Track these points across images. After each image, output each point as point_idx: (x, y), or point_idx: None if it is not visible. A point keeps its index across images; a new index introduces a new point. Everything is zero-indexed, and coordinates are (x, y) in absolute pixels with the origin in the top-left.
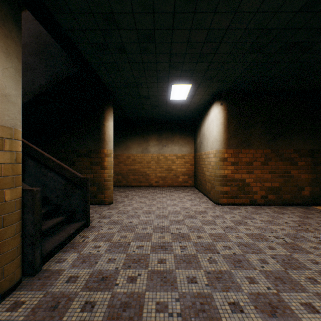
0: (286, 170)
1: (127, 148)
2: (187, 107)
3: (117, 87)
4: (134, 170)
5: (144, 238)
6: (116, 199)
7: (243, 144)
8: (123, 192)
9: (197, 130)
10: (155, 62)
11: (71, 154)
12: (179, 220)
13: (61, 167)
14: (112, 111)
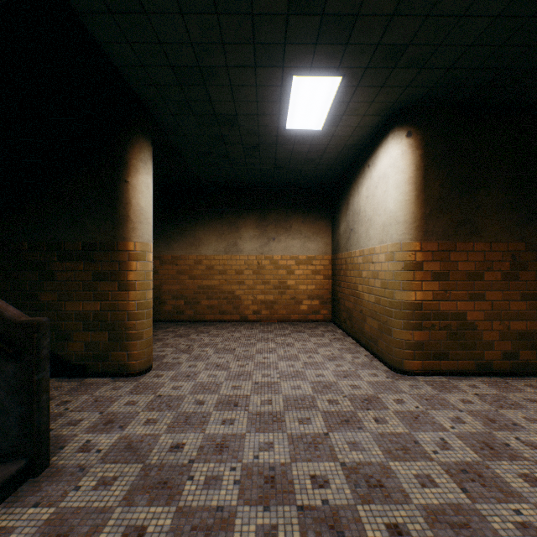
0: None
1: (195, 244)
2: (322, 152)
3: (155, 85)
4: (209, 289)
5: None
6: (162, 358)
7: (459, 230)
8: (184, 338)
9: (340, 206)
10: None
11: (46, 254)
12: (315, 436)
13: None
14: (148, 150)
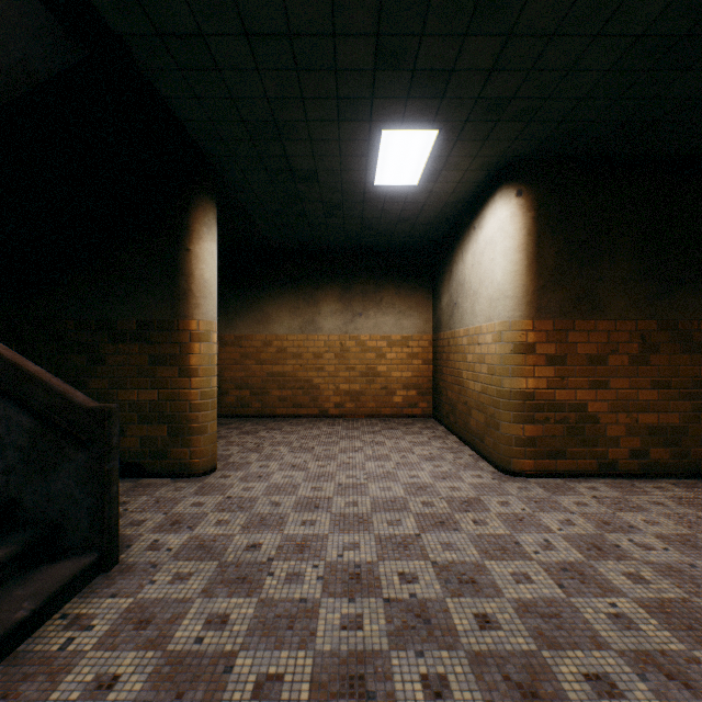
0: (699, 379)
1: (263, 321)
2: (418, 210)
3: (223, 140)
4: (281, 376)
5: (288, 629)
6: (228, 458)
7: (579, 306)
8: (251, 435)
9: (442, 274)
10: (330, 36)
11: (95, 334)
12: (405, 537)
13: (21, 374)
14: (213, 212)
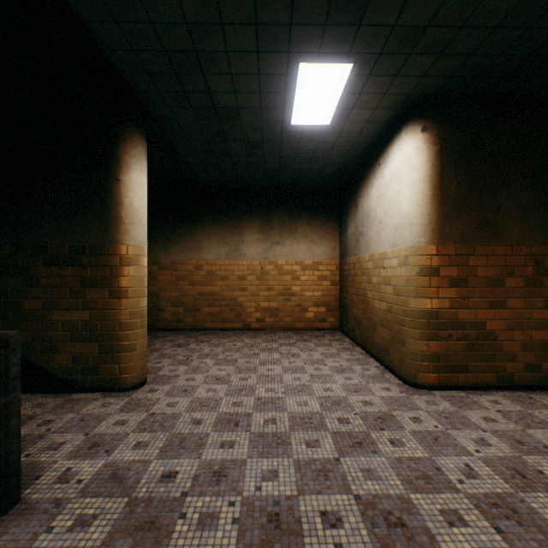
0: None
1: (195, 248)
2: (329, 150)
3: (148, 73)
4: (210, 296)
5: None
6: (158, 370)
7: (479, 233)
8: (182, 347)
9: (348, 208)
10: None
11: (30, 258)
12: (325, 462)
13: None
14: (142, 145)
